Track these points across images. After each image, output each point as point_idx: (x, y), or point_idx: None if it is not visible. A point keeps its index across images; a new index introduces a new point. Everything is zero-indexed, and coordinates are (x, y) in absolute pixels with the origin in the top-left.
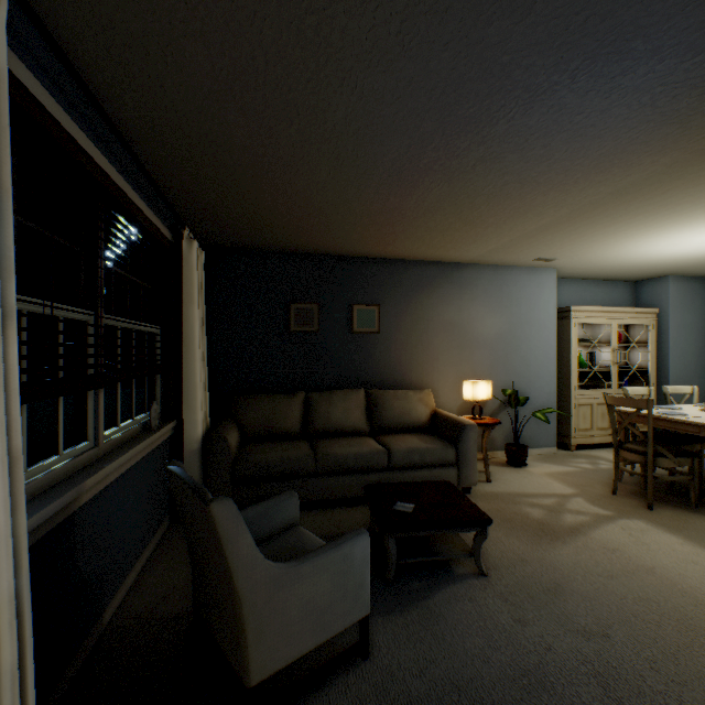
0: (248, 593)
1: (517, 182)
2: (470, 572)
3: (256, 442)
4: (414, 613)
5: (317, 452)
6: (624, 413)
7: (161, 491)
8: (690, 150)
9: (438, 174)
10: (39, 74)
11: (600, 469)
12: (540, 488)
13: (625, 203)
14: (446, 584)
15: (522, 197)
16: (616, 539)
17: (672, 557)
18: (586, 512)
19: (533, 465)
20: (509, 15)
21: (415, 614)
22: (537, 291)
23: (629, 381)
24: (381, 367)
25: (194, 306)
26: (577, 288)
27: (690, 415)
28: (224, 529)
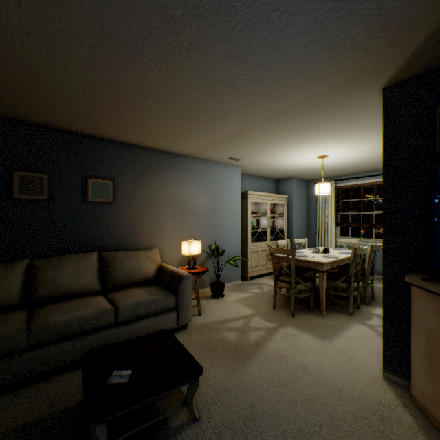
0: None
1: (222, 81)
2: (185, 420)
3: None
4: None
5: (32, 324)
6: (277, 257)
7: None
8: (328, 82)
9: (156, 49)
10: None
11: (265, 292)
12: (233, 313)
13: (285, 121)
14: None
15: (225, 99)
16: (281, 346)
17: (312, 353)
18: (262, 328)
19: (228, 295)
20: None
21: None
22: (229, 180)
23: (275, 236)
24: (116, 232)
25: None
26: (250, 181)
27: (309, 256)
28: None
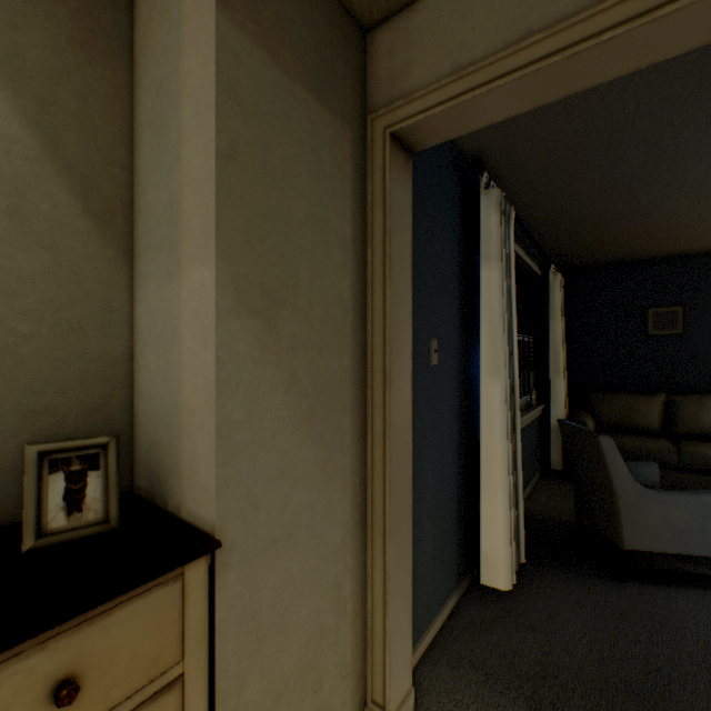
0: (621, 493)
1: None
2: None
3: (609, 432)
4: None
5: (680, 448)
6: None
7: (535, 450)
8: None
9: None
10: None
11: None
12: None
13: None
14: None
15: None
16: None
17: None
18: None
19: None
20: None
21: None
22: None
23: None
24: None
25: (557, 321)
26: None
27: None
28: (605, 452)
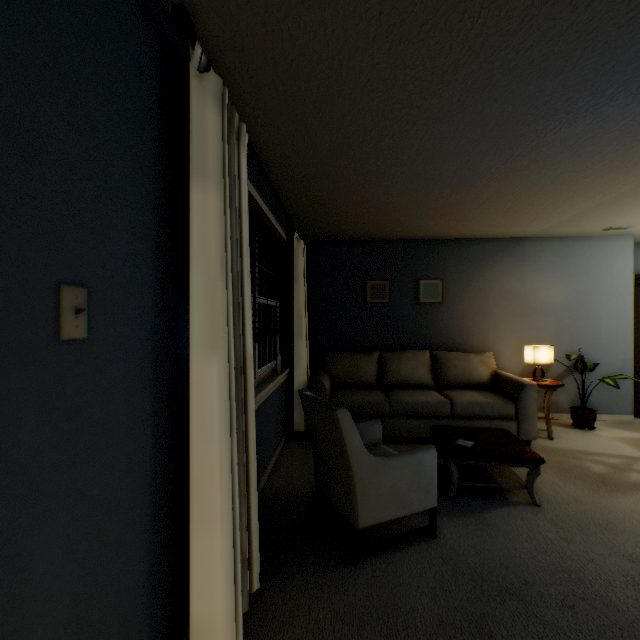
0: (357, 469)
1: (571, 171)
2: (524, 501)
3: (342, 388)
4: (472, 519)
5: (391, 398)
6: None
7: (281, 416)
8: None
9: (495, 175)
10: None
11: None
12: (606, 449)
13: None
14: (501, 506)
15: (579, 182)
16: None
17: None
18: None
19: (602, 429)
20: (544, 77)
21: (473, 520)
22: (608, 259)
23: None
24: (444, 332)
25: (301, 287)
26: None
27: None
28: (344, 426)
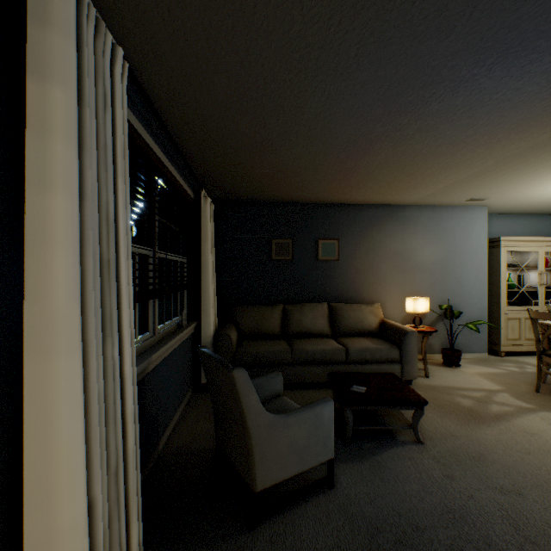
0: (255, 430)
1: (448, 144)
2: (410, 440)
3: (248, 339)
4: (366, 463)
5: (293, 347)
6: (547, 326)
7: (188, 370)
8: None
9: (385, 142)
10: (130, 106)
11: (526, 372)
12: (470, 384)
13: (544, 153)
14: (391, 446)
15: (453, 154)
16: (535, 426)
17: None
18: (510, 404)
19: (466, 366)
20: (436, 37)
21: (367, 464)
22: (469, 225)
23: None
24: (340, 286)
25: (208, 243)
26: (507, 221)
27: None
28: (240, 387)
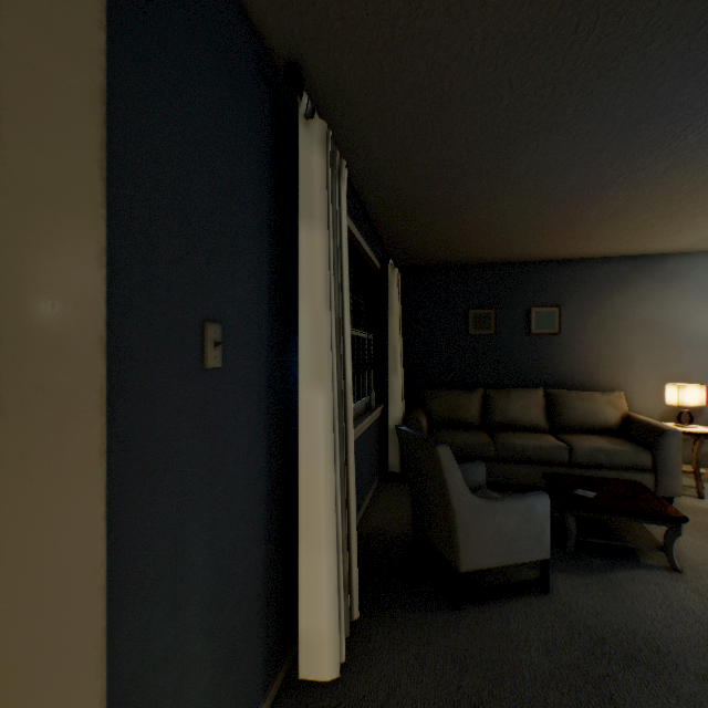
0: (458, 509)
1: None
2: (660, 565)
3: (440, 428)
4: (593, 578)
5: (496, 440)
6: None
7: (375, 455)
8: None
9: (622, 185)
10: None
11: None
12: None
13: None
14: (630, 567)
15: None
16: None
17: None
18: None
19: None
20: (679, 76)
21: (594, 579)
22: None
23: None
24: (561, 368)
25: (395, 318)
26: None
27: None
28: (444, 464)
